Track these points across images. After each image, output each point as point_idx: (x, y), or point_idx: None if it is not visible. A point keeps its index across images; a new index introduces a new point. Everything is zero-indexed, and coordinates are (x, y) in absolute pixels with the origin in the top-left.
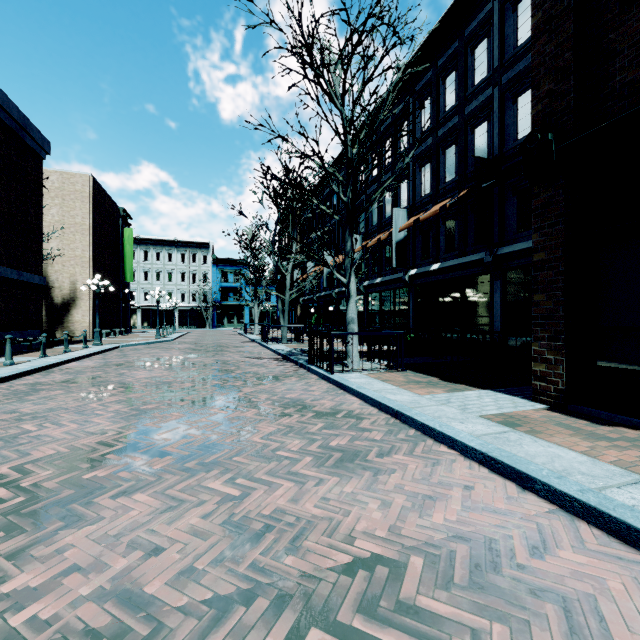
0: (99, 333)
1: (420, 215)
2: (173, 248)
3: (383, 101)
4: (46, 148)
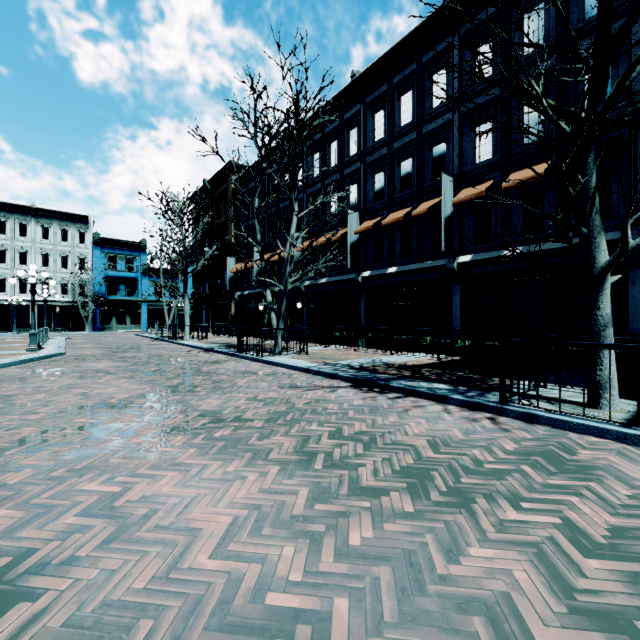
0: None
1: (489, 184)
2: (28, 218)
3: (408, 40)
4: None
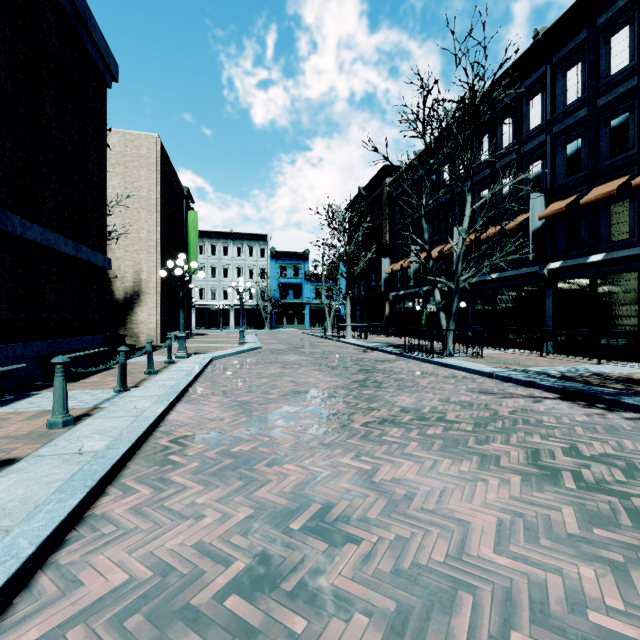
0: (184, 339)
1: None
2: (229, 241)
3: None
4: (112, 68)
